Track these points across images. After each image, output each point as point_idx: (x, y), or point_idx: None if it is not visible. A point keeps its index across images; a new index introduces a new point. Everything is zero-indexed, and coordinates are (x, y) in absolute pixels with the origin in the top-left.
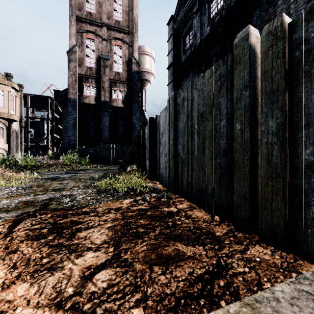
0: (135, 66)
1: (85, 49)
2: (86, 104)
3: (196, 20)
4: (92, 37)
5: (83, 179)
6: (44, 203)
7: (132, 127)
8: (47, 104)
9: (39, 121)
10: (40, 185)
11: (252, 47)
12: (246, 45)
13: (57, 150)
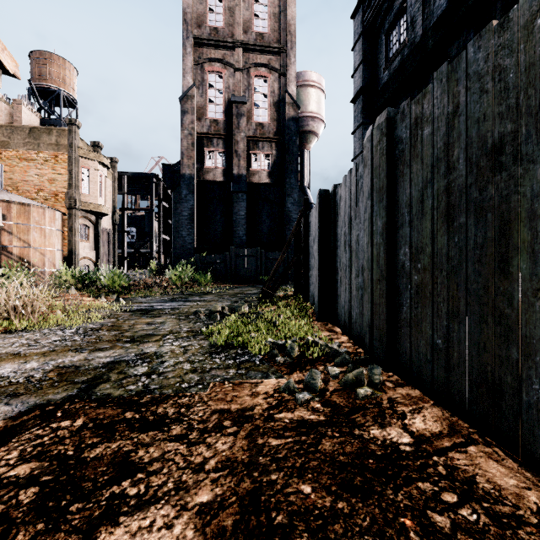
0: (291, 109)
1: (207, 90)
2: (208, 182)
3: None
4: (218, 68)
5: (193, 314)
6: (94, 376)
7: (286, 217)
8: (150, 186)
9: (142, 216)
10: (117, 325)
11: None
12: None
13: (166, 260)
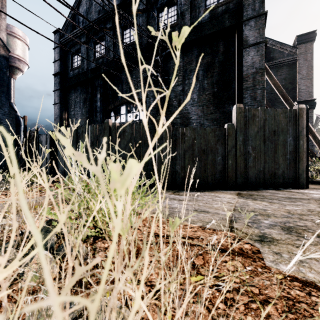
0: (2, 49)
1: None
2: None
3: (84, 49)
4: None
5: None
6: None
7: None
8: None
9: None
10: None
11: (110, 126)
12: (108, 125)
13: None
